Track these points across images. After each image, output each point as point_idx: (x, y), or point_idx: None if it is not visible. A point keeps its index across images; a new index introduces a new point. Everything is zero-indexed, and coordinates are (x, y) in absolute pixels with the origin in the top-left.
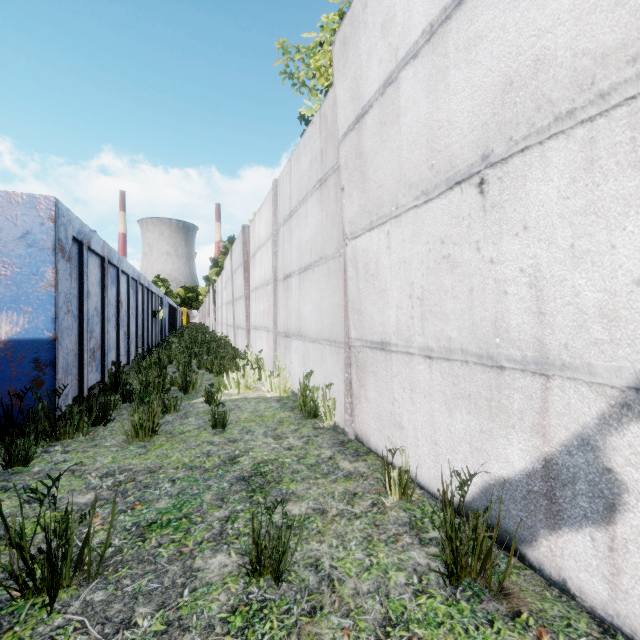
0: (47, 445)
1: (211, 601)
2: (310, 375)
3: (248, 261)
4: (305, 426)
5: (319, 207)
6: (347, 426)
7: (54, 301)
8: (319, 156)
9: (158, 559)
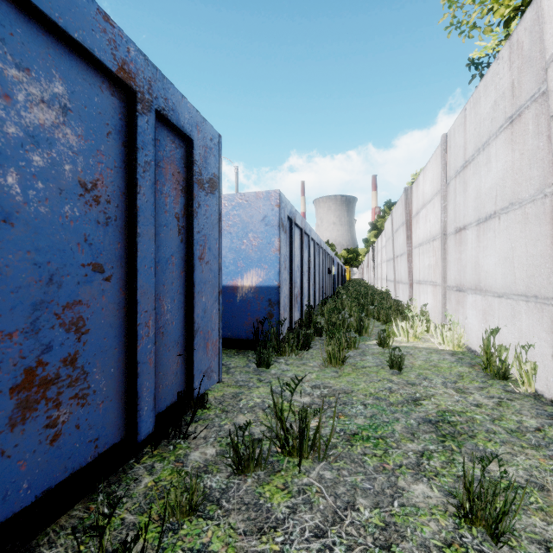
0: (275, 357)
1: (421, 523)
2: (496, 332)
3: (410, 220)
4: (492, 386)
5: (508, 148)
6: None
7: (279, 261)
8: (508, 91)
9: (365, 465)
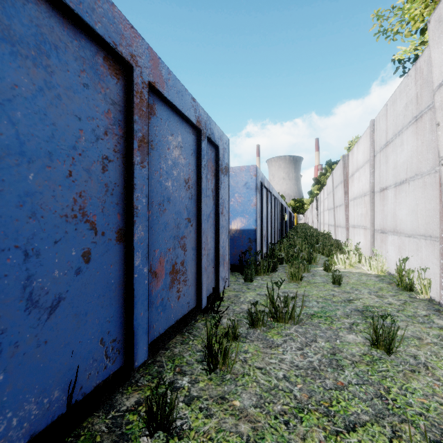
0: (254, 276)
1: (351, 348)
2: (405, 260)
3: (347, 179)
4: (401, 294)
5: (414, 137)
6: (442, 299)
7: (256, 212)
8: (414, 99)
9: (320, 327)
